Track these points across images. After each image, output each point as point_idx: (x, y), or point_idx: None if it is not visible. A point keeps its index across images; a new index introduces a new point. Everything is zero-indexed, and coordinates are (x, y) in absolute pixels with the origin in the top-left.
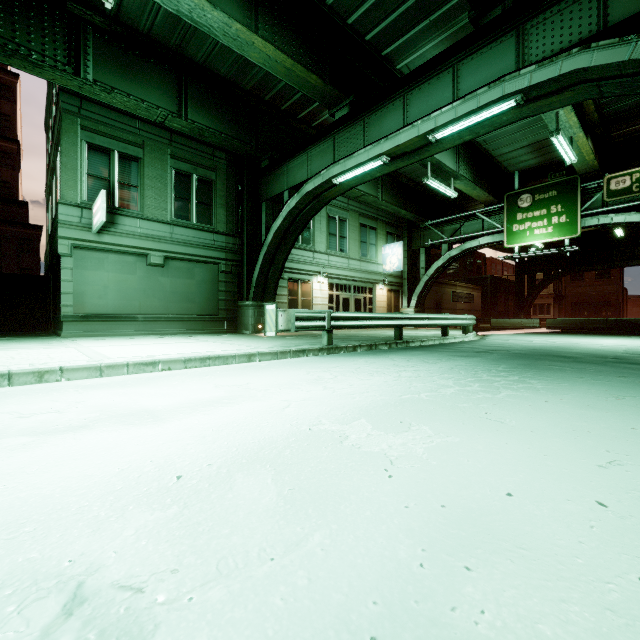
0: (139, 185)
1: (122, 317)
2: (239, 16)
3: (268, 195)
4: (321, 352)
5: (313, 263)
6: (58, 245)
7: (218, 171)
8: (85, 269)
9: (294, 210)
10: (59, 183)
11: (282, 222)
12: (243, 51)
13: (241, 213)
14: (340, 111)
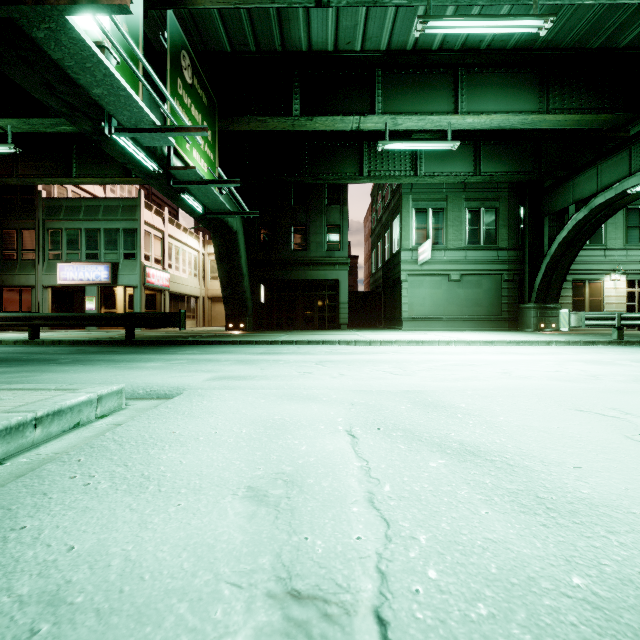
0: (444, 227)
1: (433, 318)
2: (533, 106)
3: (550, 209)
4: (610, 344)
5: (604, 261)
6: (400, 275)
7: (501, 199)
8: (413, 288)
9: (581, 222)
10: (398, 237)
11: (567, 234)
12: (535, 126)
13: (522, 229)
14: (636, 126)
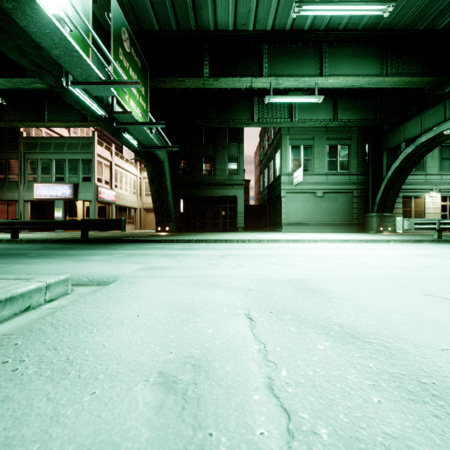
0: (311, 158)
1: (304, 223)
2: (376, 71)
3: (387, 146)
4: (432, 242)
5: (425, 183)
6: (281, 193)
7: (352, 139)
8: (289, 202)
9: (409, 154)
10: (279, 165)
11: (399, 163)
12: (378, 85)
13: (367, 160)
14: (449, 86)
